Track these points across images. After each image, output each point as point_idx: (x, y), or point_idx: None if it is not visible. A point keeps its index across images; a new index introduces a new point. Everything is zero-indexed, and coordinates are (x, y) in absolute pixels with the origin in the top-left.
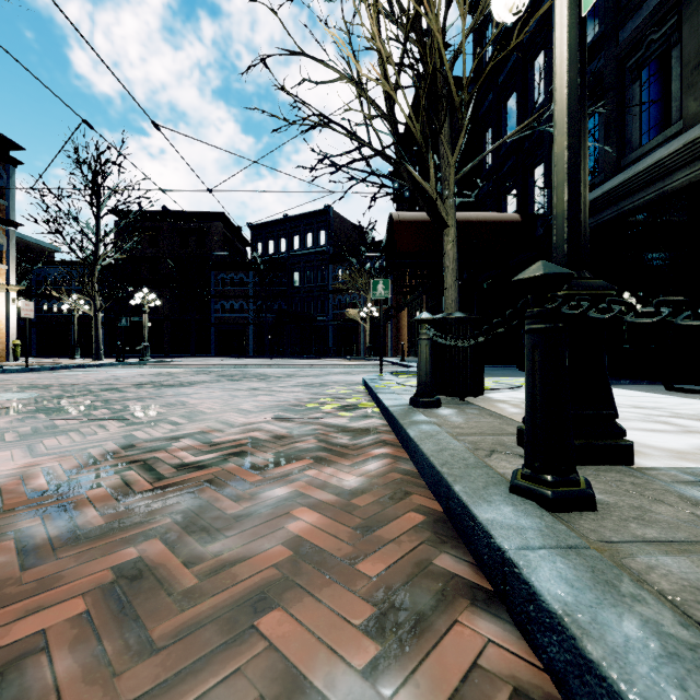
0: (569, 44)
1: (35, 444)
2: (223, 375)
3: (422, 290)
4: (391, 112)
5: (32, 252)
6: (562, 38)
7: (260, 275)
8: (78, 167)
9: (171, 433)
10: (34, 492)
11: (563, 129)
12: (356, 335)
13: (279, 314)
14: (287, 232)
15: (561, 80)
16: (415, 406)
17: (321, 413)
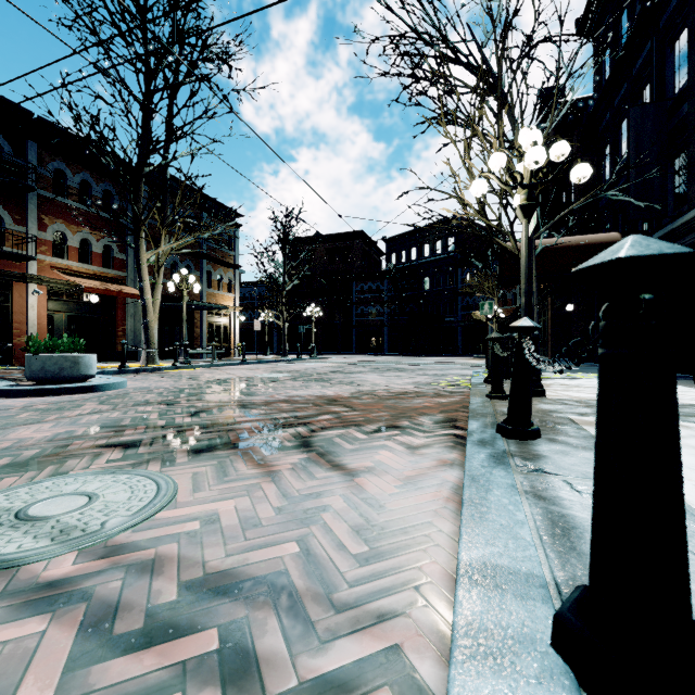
0: (524, 246)
1: (327, 389)
2: (375, 368)
3: (547, 293)
4: (482, 211)
5: (247, 284)
6: (523, 243)
7: (394, 283)
8: (275, 226)
9: (372, 389)
10: (347, 397)
11: (523, 277)
12: (483, 334)
13: (410, 317)
14: (417, 242)
15: (522, 258)
16: (485, 383)
17: (438, 386)
